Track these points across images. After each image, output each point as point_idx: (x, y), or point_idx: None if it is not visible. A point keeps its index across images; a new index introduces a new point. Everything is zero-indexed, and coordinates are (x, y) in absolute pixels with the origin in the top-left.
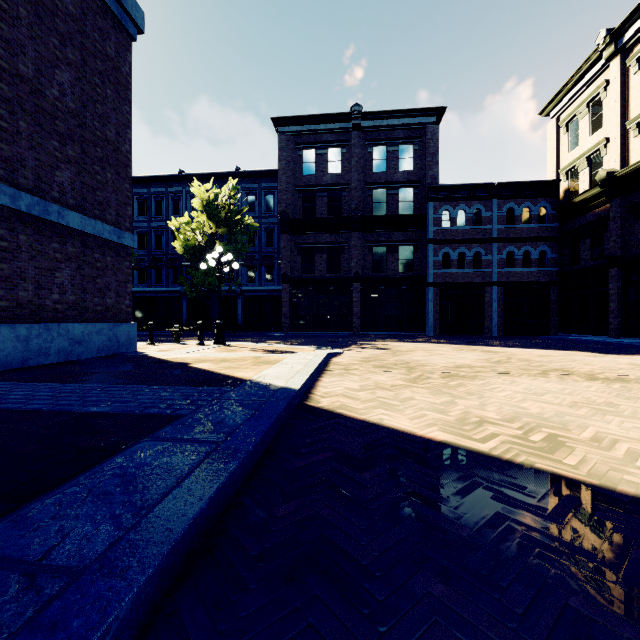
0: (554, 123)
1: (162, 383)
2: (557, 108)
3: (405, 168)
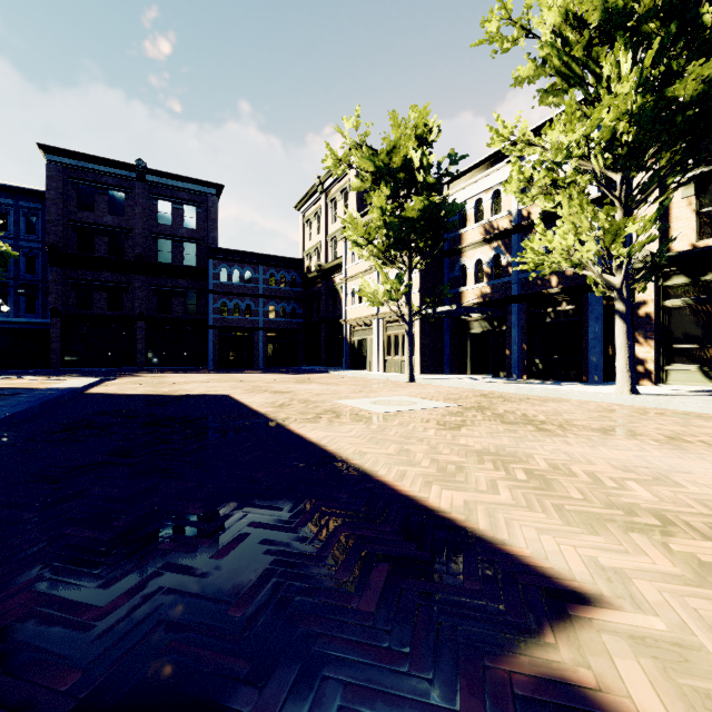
0: (302, 218)
1: None
2: (303, 209)
3: (190, 226)
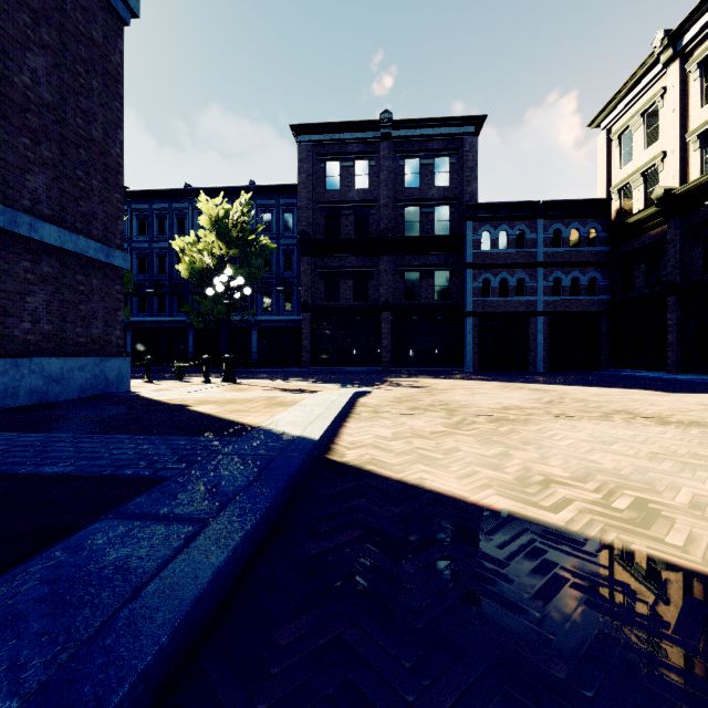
0: (605, 135)
1: (150, 432)
2: (608, 119)
3: (441, 184)
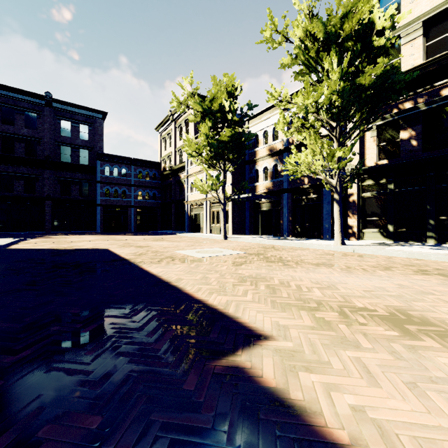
0: (160, 136)
1: None
2: (160, 130)
3: (83, 138)
